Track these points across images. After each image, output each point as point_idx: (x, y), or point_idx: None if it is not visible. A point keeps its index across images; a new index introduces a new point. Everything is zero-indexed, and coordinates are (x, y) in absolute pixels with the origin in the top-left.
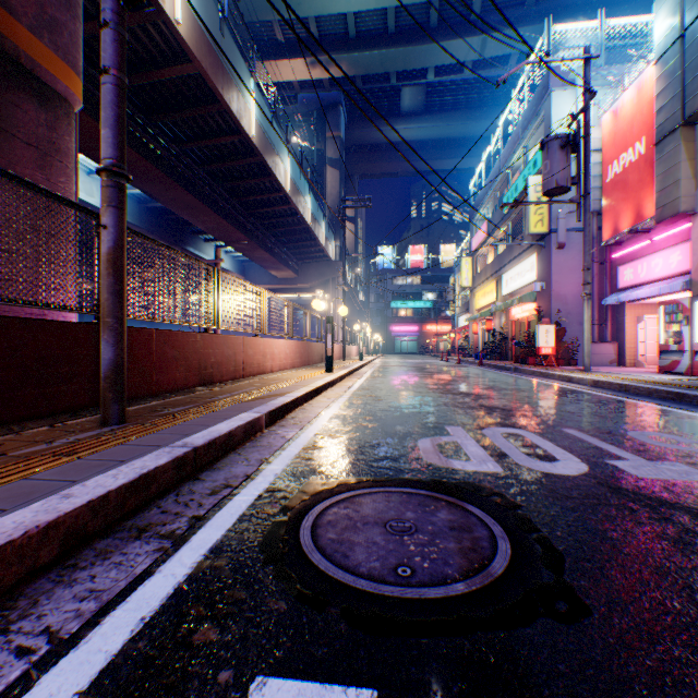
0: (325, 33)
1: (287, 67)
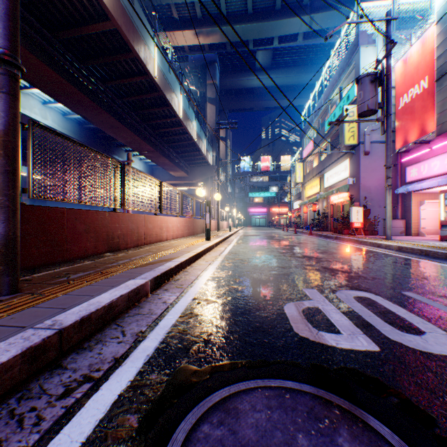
0: (206, 13)
1: (180, 36)
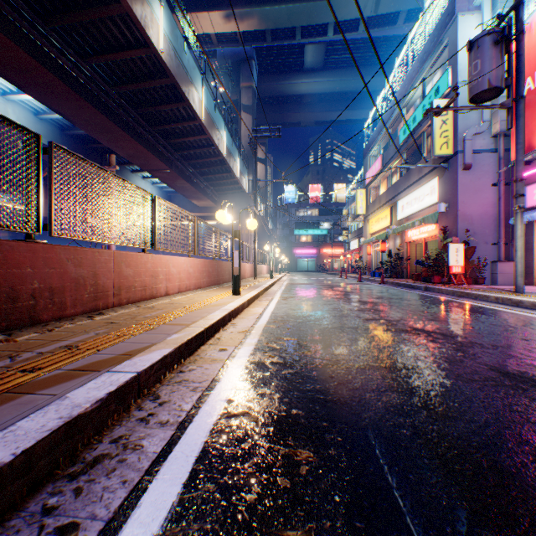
0: None
1: (205, 19)
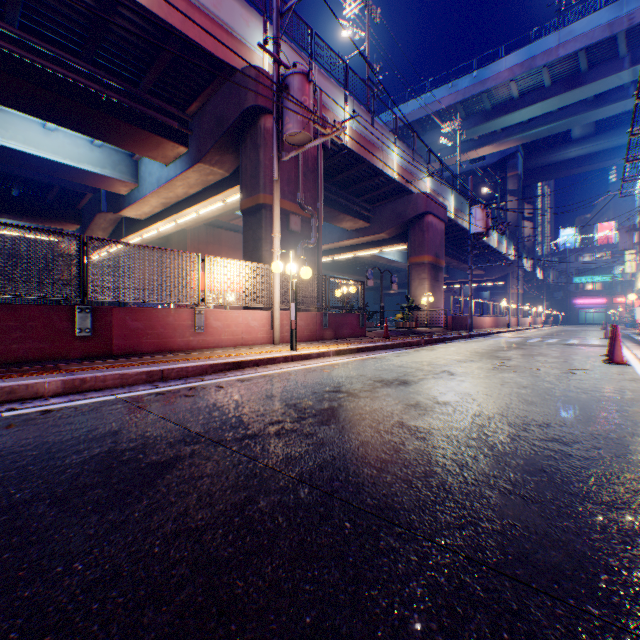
0: (505, 127)
1: (478, 152)
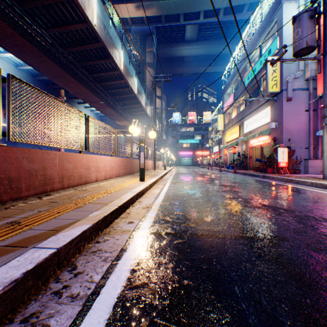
0: None
1: (124, 8)
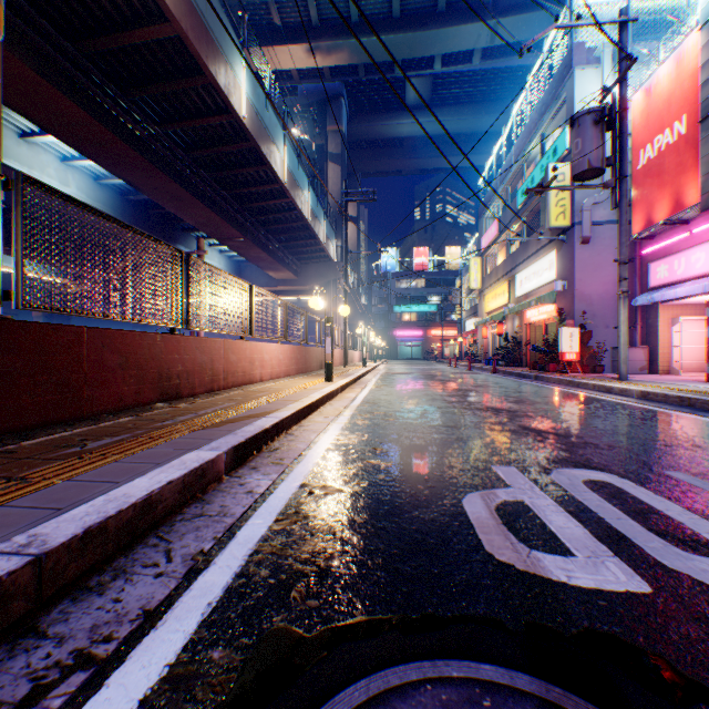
0: (326, 17)
1: (285, 53)
